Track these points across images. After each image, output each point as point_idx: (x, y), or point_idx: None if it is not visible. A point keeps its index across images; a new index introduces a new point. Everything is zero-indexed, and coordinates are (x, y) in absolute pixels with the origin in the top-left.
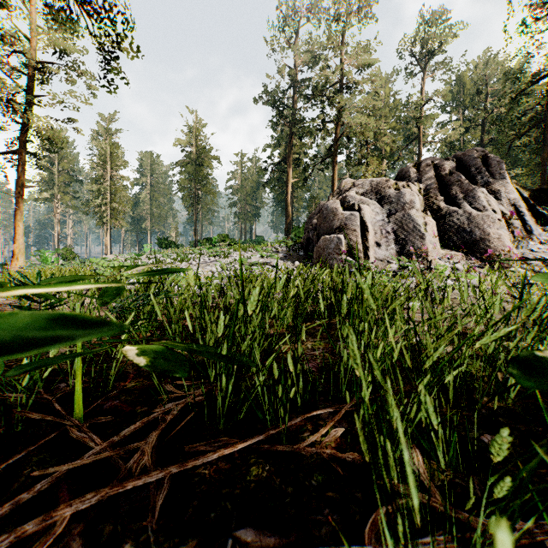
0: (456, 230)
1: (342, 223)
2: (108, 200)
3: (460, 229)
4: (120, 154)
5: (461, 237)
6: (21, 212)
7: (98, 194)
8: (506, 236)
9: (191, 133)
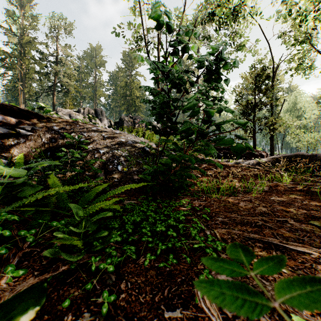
0: None
1: None
2: None
3: None
4: None
5: None
6: None
7: None
8: None
9: None
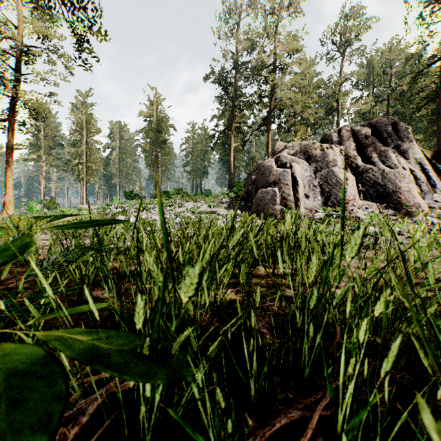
0: (372, 184)
1: (277, 178)
2: (84, 160)
3: (375, 184)
4: (94, 123)
5: (377, 190)
6: (11, 170)
7: (75, 156)
8: (414, 189)
9: (152, 106)
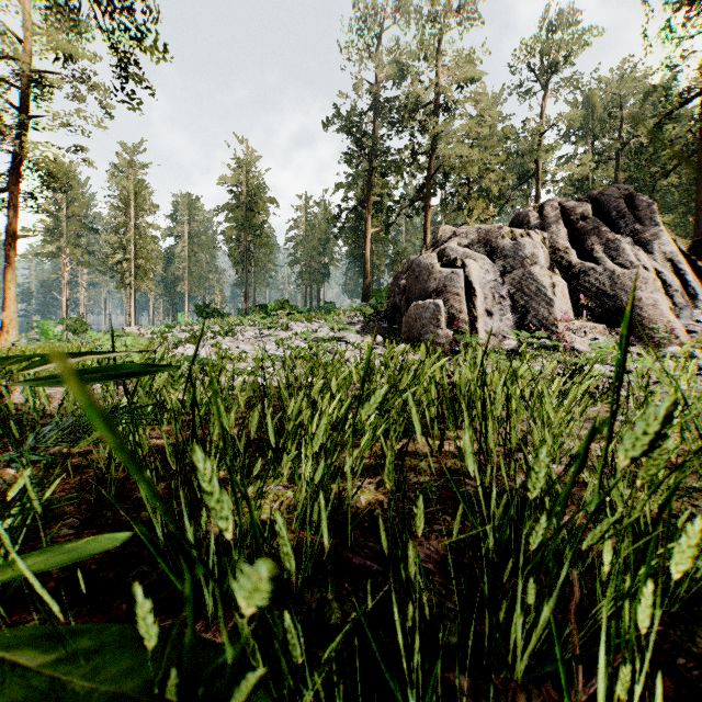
0: (595, 294)
1: (441, 284)
2: (131, 255)
3: (599, 293)
4: (147, 195)
5: (602, 303)
6: (14, 270)
7: (118, 248)
8: (663, 302)
9: (240, 168)
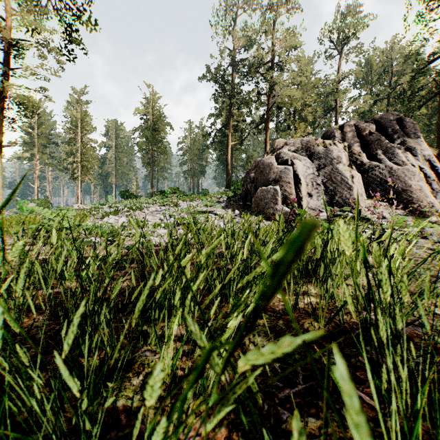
0: (379, 182)
1: (278, 175)
2: (78, 159)
3: (382, 182)
4: (89, 121)
5: (384, 189)
6: (0, 168)
7: (70, 154)
8: (426, 188)
9: (148, 104)
